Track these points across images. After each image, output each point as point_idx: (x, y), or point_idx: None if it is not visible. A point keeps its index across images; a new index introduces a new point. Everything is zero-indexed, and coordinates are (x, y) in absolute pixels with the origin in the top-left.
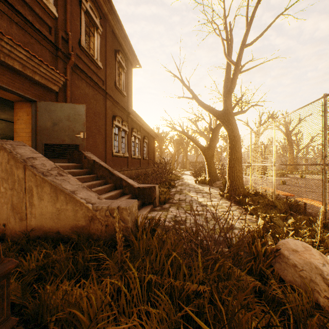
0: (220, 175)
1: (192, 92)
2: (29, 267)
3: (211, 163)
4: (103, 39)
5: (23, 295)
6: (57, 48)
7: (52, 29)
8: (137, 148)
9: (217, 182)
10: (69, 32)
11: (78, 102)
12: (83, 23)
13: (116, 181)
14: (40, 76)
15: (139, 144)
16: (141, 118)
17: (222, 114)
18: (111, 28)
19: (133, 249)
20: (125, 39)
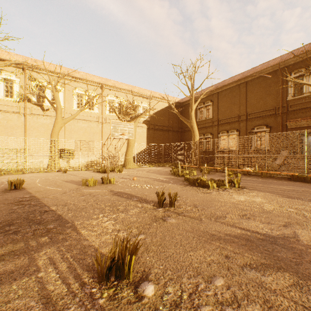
0: None
1: None
2: None
3: None
4: None
5: None
6: None
7: None
8: None
9: None
10: None
11: None
12: None
13: None
14: None
15: None
16: None
17: None
18: None
19: None
20: None
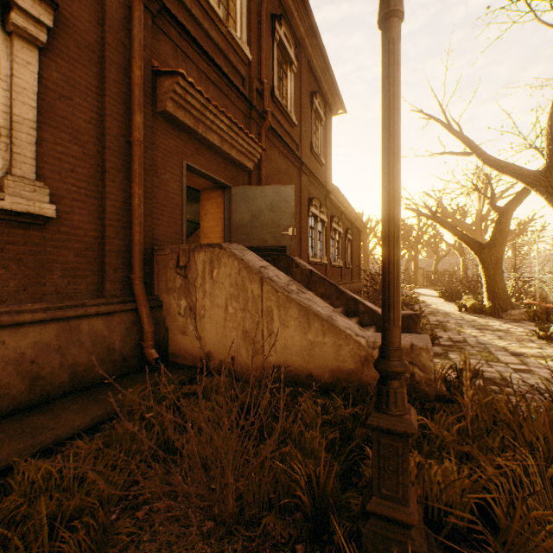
0: (512, 298)
1: (469, 142)
2: (310, 420)
3: (496, 274)
4: (297, 79)
5: (334, 458)
6: (251, 106)
7: (245, 80)
8: (337, 249)
9: (513, 312)
10: (263, 80)
11: (270, 182)
12: (275, 62)
13: (347, 304)
14: (236, 151)
15: (340, 242)
16: (345, 198)
17: (544, 178)
18: (306, 59)
19: (464, 416)
20: (325, 72)
